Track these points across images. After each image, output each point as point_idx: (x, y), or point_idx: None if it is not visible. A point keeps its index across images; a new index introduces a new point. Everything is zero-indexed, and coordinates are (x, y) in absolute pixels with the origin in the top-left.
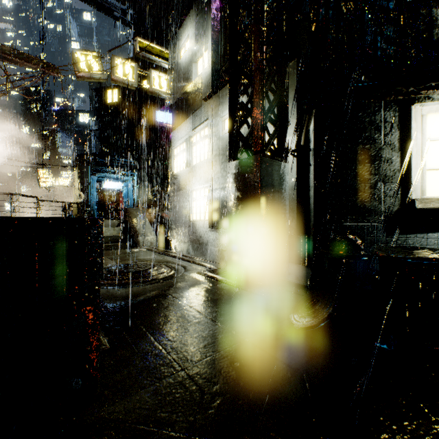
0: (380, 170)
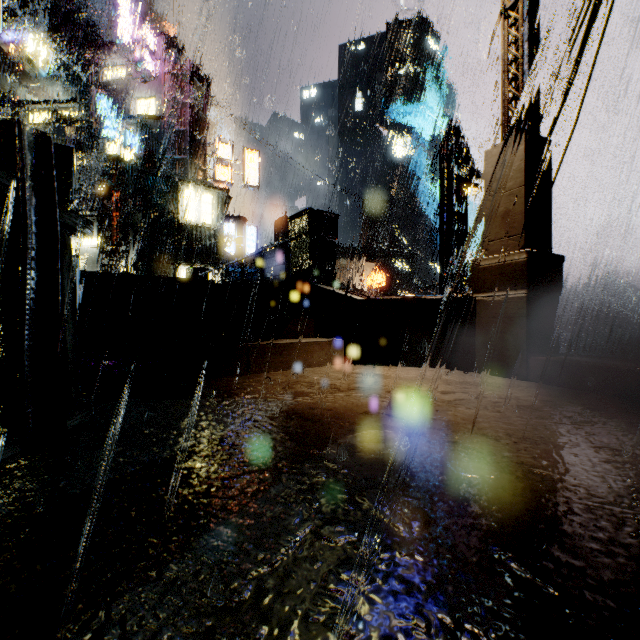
0: None
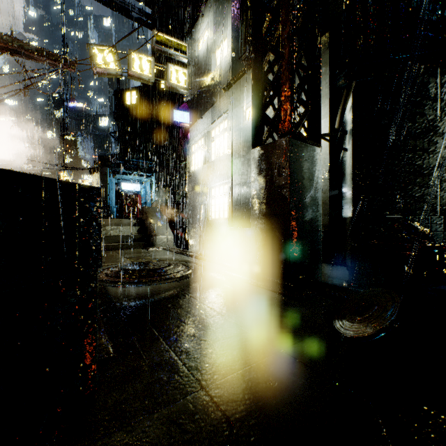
0: (435, 151)
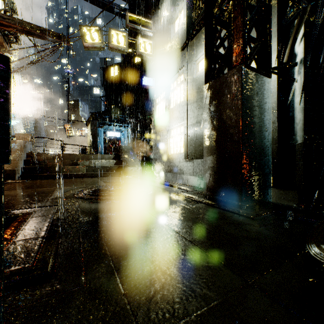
0: None
